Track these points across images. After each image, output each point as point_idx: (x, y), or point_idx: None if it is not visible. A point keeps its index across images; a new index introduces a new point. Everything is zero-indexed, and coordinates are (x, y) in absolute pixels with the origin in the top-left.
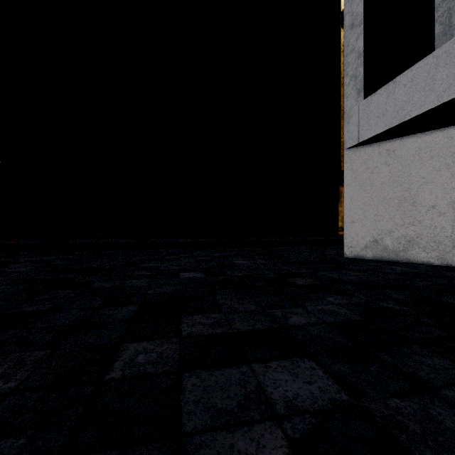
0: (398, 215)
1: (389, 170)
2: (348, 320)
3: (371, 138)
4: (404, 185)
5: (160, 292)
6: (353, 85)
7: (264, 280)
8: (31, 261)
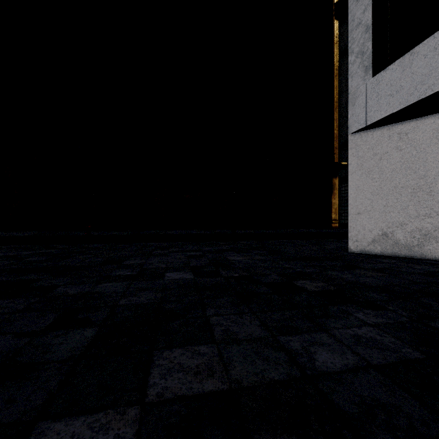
0: (412, 205)
1: (401, 156)
2: (404, 359)
3: (381, 120)
4: (419, 172)
5: (135, 303)
6: (360, 63)
7: (265, 283)
8: (4, 256)
